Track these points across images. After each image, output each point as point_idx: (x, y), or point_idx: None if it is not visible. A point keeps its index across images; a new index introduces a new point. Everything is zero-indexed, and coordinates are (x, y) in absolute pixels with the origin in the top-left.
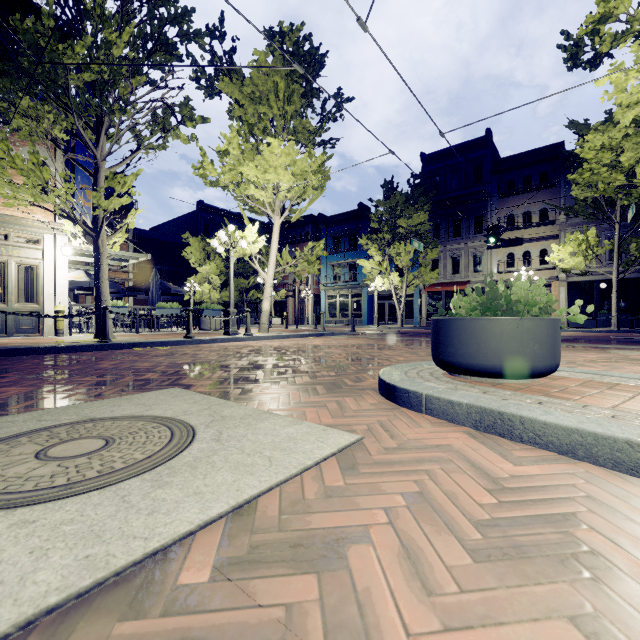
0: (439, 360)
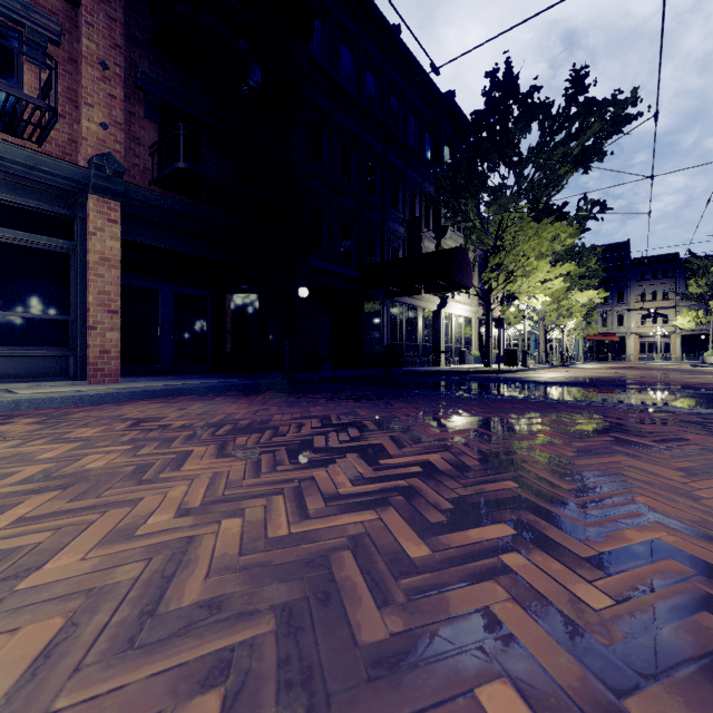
0: (704, 362)
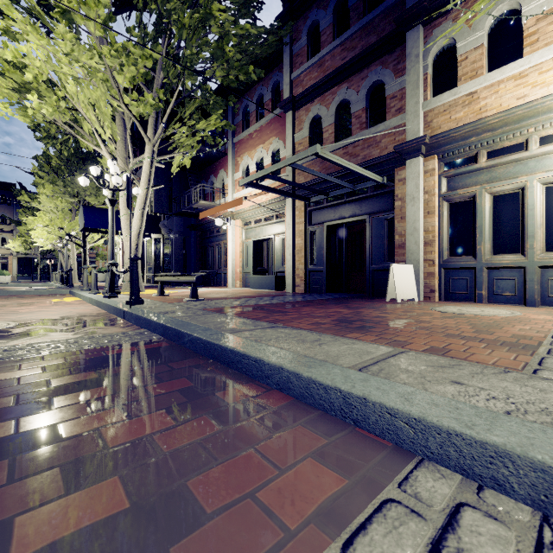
0: None
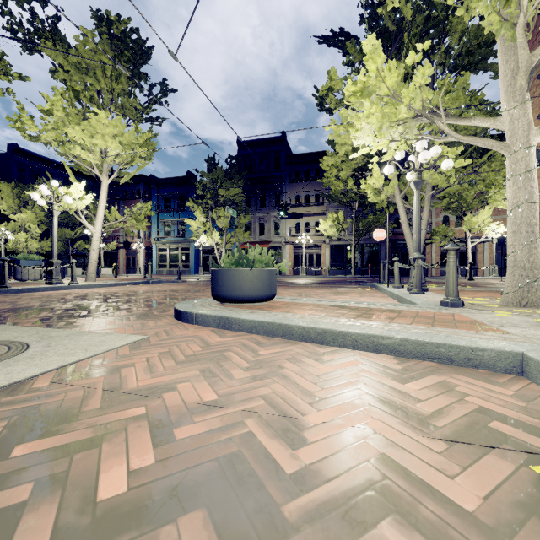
0: (213, 295)
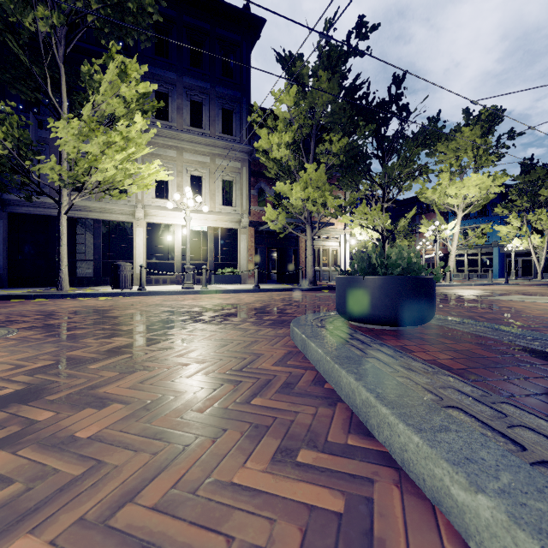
0: None
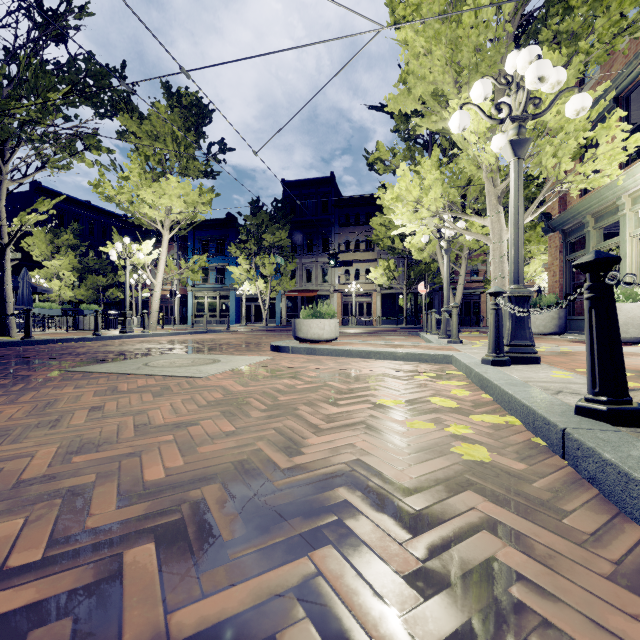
0: (296, 337)
